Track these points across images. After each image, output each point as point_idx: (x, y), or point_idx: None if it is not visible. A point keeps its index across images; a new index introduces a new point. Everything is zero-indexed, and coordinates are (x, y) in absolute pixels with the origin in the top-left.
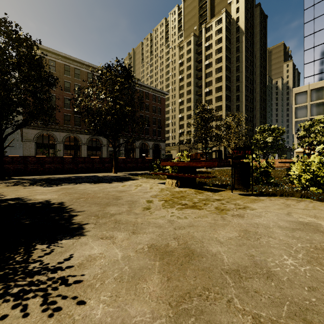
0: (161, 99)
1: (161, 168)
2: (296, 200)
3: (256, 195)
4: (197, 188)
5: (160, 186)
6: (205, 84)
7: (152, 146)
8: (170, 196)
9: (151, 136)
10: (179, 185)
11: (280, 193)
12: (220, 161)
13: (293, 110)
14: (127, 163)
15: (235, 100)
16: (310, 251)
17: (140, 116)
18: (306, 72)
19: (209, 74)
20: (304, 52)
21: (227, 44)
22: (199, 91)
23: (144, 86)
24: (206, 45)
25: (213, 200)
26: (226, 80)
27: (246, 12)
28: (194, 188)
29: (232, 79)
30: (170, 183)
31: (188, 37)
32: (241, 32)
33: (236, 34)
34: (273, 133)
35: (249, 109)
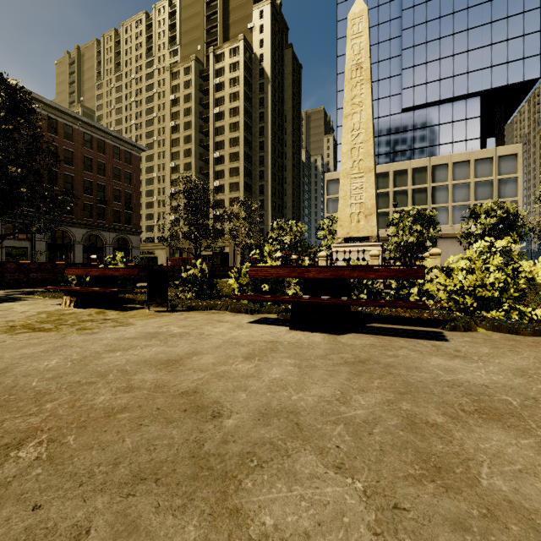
0: (133, 157)
1: (81, 281)
2: (210, 313)
3: (176, 311)
4: (112, 307)
5: (51, 308)
6: (214, 145)
7: (112, 241)
8: (37, 320)
9: (111, 223)
10: (80, 305)
11: (204, 307)
12: (225, 269)
13: (325, 202)
14: (30, 273)
15: (258, 178)
16: (97, 353)
17: (85, 182)
18: (339, 155)
19: (220, 129)
20: (337, 128)
21: (247, 91)
22: (204, 155)
23: (93, 126)
24: (215, 83)
25: (100, 320)
26: (245, 144)
27: (274, 52)
28: (104, 308)
29: (254, 145)
30: (68, 302)
31: (187, 59)
32: (266, 77)
33: (259, 79)
34: (292, 231)
35: (278, 193)
